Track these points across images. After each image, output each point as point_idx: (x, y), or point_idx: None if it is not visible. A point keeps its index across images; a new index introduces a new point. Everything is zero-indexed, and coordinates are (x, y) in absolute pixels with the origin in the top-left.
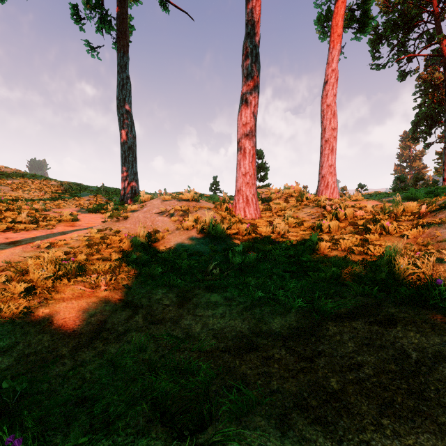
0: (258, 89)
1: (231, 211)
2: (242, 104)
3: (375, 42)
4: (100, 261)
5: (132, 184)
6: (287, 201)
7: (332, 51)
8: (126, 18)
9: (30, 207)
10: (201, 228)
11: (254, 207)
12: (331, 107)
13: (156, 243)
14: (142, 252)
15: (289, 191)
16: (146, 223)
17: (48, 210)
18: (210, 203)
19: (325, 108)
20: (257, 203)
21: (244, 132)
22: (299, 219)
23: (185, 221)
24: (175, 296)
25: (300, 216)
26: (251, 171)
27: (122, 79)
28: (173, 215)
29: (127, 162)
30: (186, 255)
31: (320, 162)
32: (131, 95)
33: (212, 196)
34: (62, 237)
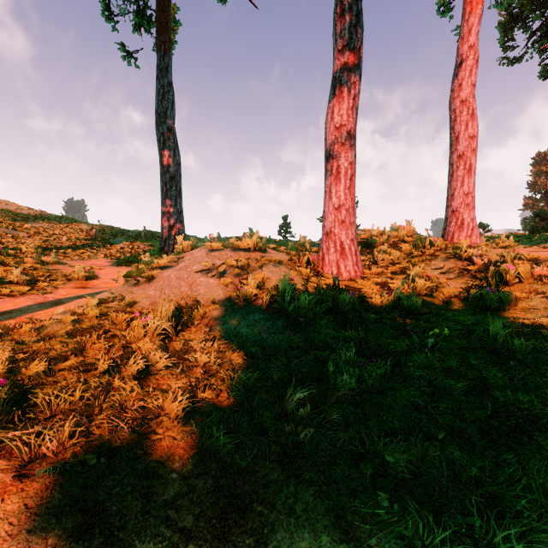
0: (360, 70)
1: (315, 266)
2: (333, 95)
3: (507, 27)
4: (75, 374)
5: (175, 226)
6: (398, 248)
7: (469, 17)
8: (168, 5)
9: (35, 259)
10: (269, 301)
11: (354, 260)
12: (468, 104)
13: (191, 327)
14: (160, 351)
15: (399, 233)
16: (180, 288)
17: (63, 263)
18: (282, 253)
19: (458, 105)
20: (358, 253)
21: (337, 139)
22: (432, 280)
23: (241, 287)
24: (211, 490)
25: (427, 274)
26: (348, 203)
27: (162, 86)
28: (223, 275)
29: (169, 197)
30: (242, 357)
31: (450, 188)
32: (174, 108)
33: (282, 242)
34: (46, 311)
